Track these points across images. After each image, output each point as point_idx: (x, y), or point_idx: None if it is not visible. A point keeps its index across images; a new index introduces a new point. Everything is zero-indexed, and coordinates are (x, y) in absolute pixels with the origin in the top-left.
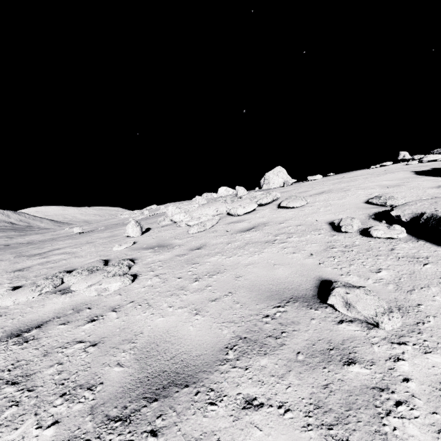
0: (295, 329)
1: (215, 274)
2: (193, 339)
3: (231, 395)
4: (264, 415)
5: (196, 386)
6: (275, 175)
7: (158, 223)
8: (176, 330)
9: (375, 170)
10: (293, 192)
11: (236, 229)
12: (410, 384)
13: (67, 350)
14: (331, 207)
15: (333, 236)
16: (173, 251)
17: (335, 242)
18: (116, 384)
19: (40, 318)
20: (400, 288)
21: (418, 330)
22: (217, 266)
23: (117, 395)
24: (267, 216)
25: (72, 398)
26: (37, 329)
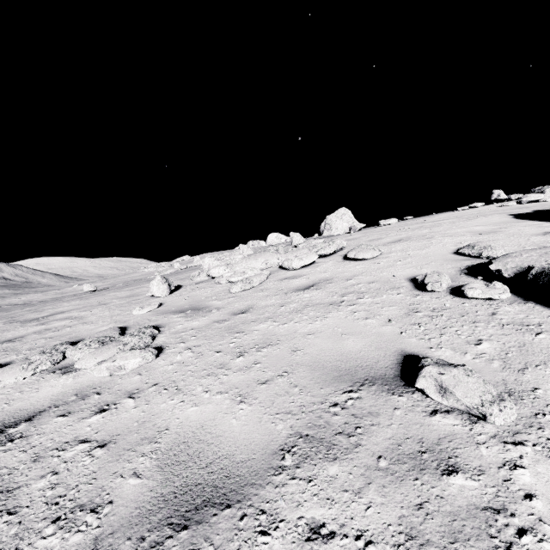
0: (374, 423)
1: (265, 347)
2: (236, 437)
3: (289, 520)
4: (336, 549)
5: (242, 507)
6: (338, 218)
7: (191, 279)
8: (214, 424)
9: (463, 213)
10: (363, 240)
11: (291, 287)
12: (535, 502)
13: (65, 453)
14: (412, 258)
15: (417, 297)
16: (211, 316)
17: (420, 305)
18: (131, 503)
19: (32, 406)
20: (508, 366)
21: (538, 424)
22: (267, 336)
23: (132, 521)
24: (330, 270)
25: (68, 525)
26: (27, 423)
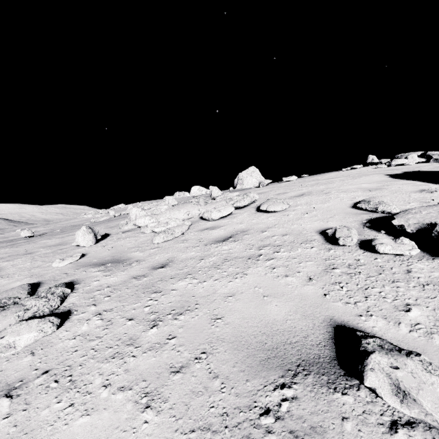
0: None
1: (182, 313)
2: None
3: None
4: None
5: None
6: (249, 175)
7: (119, 227)
8: None
9: (347, 172)
10: (271, 194)
11: (210, 238)
12: None
13: None
14: (317, 211)
15: (330, 251)
16: (130, 270)
17: (335, 260)
18: None
19: None
20: None
21: None
22: (186, 297)
23: None
24: (245, 222)
25: None
26: None
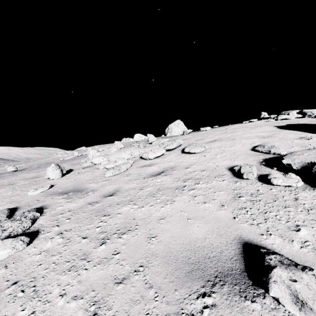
0: None
1: (125, 232)
2: None
3: None
4: None
5: None
6: (176, 126)
7: (80, 164)
8: None
9: (247, 124)
10: (192, 140)
11: (147, 173)
12: None
13: None
14: (226, 153)
15: (236, 183)
16: (86, 198)
17: (241, 190)
18: None
19: None
20: None
21: None
22: (128, 219)
23: None
24: (173, 160)
25: None
26: None
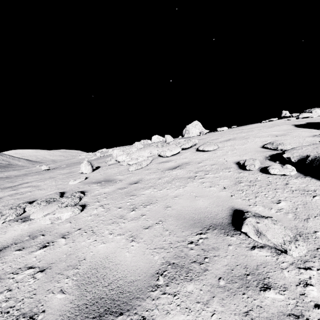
0: (216, 255)
1: (148, 204)
2: (128, 265)
3: None
4: None
5: (130, 314)
6: (193, 127)
7: (106, 162)
8: (114, 256)
9: (265, 124)
10: (207, 139)
11: (165, 167)
12: None
13: (17, 276)
14: (236, 150)
15: (240, 173)
16: (116, 185)
17: (242, 178)
18: (57, 312)
19: (0, 244)
20: (297, 217)
21: (319, 255)
22: (150, 197)
23: None
24: (188, 157)
25: None
26: None
